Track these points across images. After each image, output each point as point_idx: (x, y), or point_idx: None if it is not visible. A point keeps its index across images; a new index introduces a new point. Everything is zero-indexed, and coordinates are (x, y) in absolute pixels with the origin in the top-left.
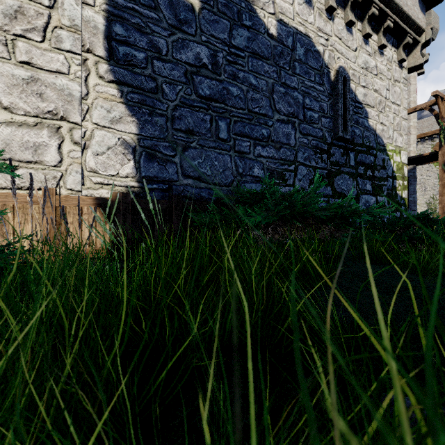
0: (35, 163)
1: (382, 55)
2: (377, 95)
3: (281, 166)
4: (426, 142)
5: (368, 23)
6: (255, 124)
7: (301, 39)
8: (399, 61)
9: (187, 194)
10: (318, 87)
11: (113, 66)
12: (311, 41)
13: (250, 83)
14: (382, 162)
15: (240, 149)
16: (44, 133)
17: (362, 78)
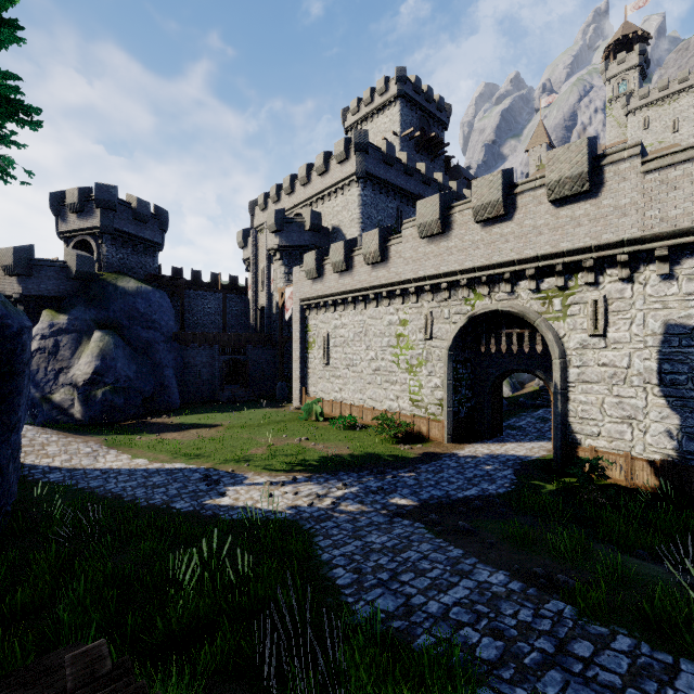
0: (620, 439)
1: None
2: None
3: None
4: None
5: None
6: None
7: None
8: None
9: None
10: None
11: (662, 387)
12: None
13: None
14: None
15: None
16: (624, 425)
17: None
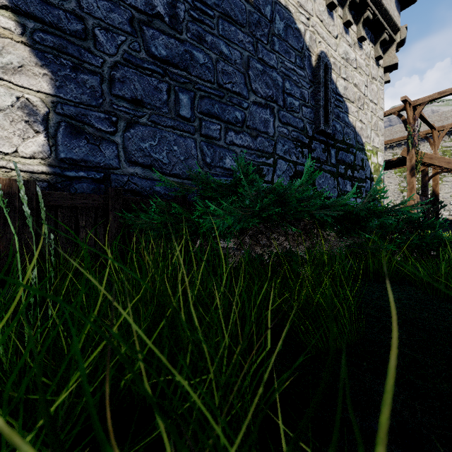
0: None
1: (361, 49)
2: (356, 90)
3: (258, 158)
4: (387, 151)
5: (349, 10)
6: (227, 104)
7: (280, 11)
8: (376, 58)
9: (133, 187)
10: (298, 71)
11: None
12: (292, 16)
13: (221, 51)
14: (361, 162)
15: (207, 132)
16: None
17: (343, 70)
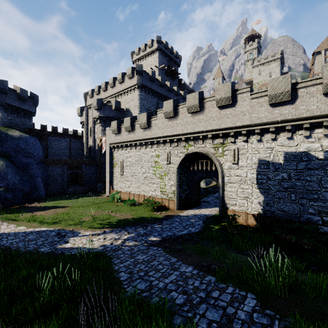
0: (243, 206)
1: None
2: None
3: (327, 209)
4: None
5: None
6: (309, 194)
7: None
8: None
9: (278, 215)
10: None
11: (258, 185)
12: None
13: (307, 180)
14: None
15: (301, 202)
16: (244, 200)
17: None
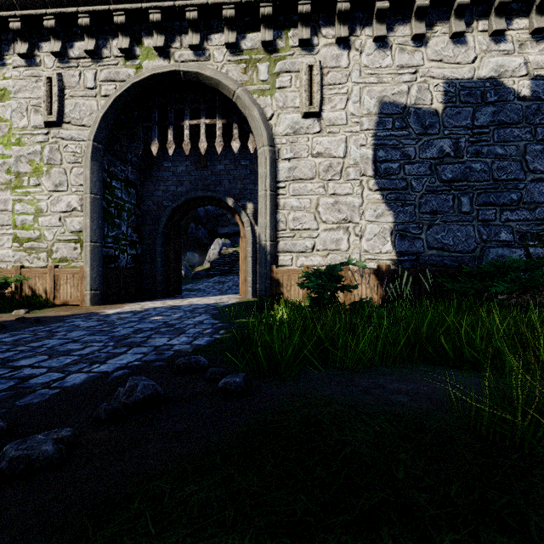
0: (336, 250)
1: None
2: None
3: (536, 227)
4: None
5: None
6: (502, 191)
7: None
8: None
9: (431, 262)
10: None
11: (377, 179)
12: None
13: (496, 154)
14: None
15: (483, 217)
16: (340, 232)
17: None
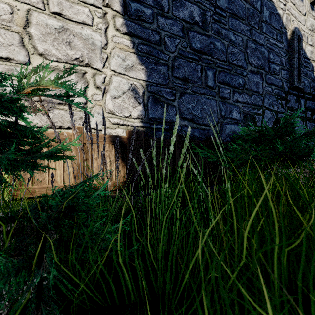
0: (64, 104)
1: None
2: None
3: (252, 110)
4: None
5: None
6: (234, 74)
7: (267, 3)
8: None
9: (183, 133)
10: (278, 45)
11: (127, 20)
12: (274, 5)
13: (230, 39)
14: None
15: (222, 95)
16: (72, 77)
17: (309, 38)
